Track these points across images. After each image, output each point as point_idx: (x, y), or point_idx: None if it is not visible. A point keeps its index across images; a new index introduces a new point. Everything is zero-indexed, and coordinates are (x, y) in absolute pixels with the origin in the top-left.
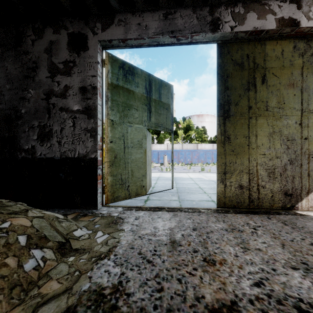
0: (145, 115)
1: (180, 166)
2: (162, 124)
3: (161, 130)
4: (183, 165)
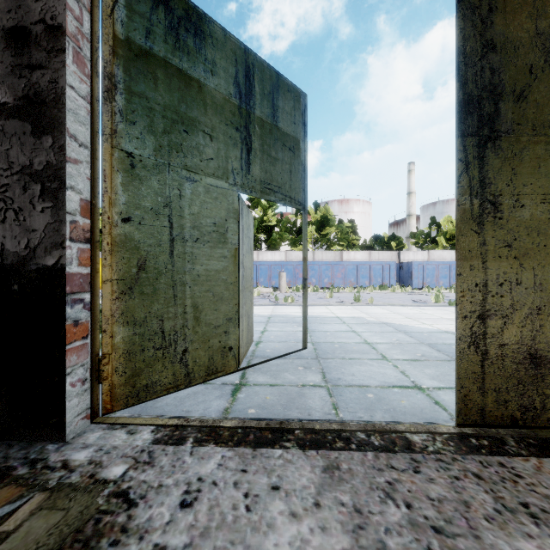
0: (235, 155)
1: (311, 292)
2: (280, 187)
3: (278, 202)
4: (317, 290)
